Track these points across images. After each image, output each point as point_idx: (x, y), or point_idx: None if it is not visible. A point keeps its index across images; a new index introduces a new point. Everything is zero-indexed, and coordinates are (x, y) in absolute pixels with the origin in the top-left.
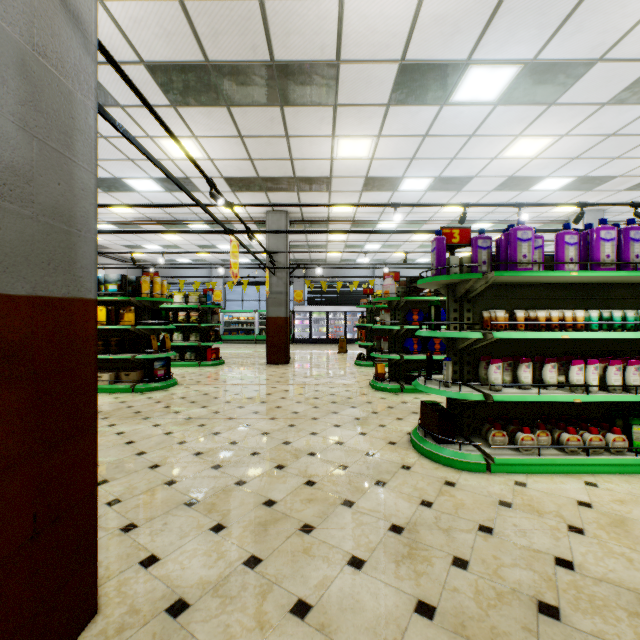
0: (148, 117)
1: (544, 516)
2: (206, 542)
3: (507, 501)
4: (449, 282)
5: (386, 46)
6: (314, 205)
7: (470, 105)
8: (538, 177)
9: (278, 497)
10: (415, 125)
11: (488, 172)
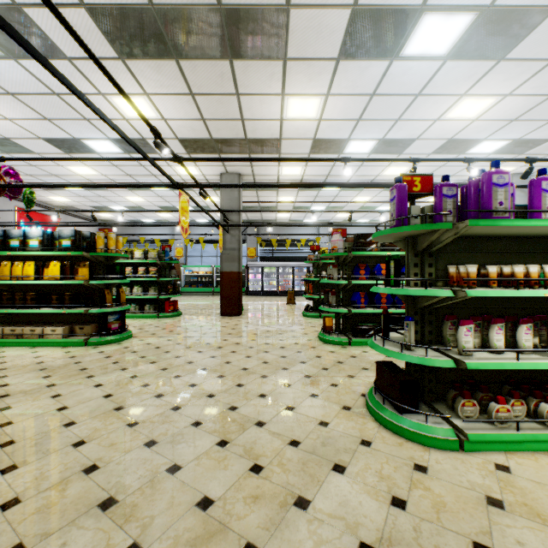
0: (97, 71)
1: None
2: None
3: (496, 498)
4: (410, 234)
5: None
6: (264, 159)
7: (420, 60)
8: (476, 140)
9: (216, 493)
10: (363, 82)
11: (429, 134)
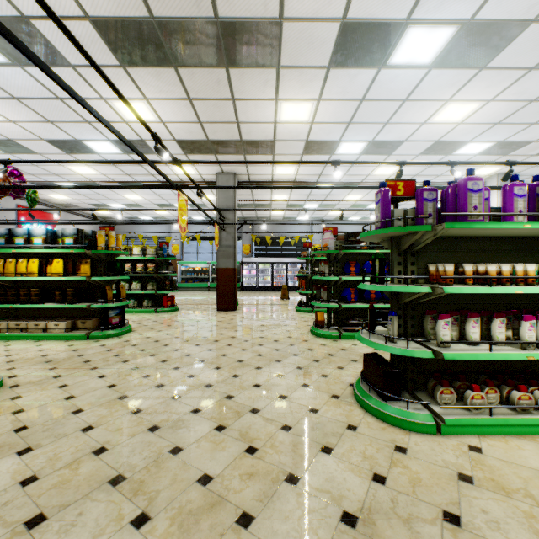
0: (99, 78)
1: (513, 496)
2: None
3: (467, 474)
4: (394, 235)
5: (328, 2)
6: (258, 162)
7: (406, 68)
8: (462, 142)
9: (215, 471)
10: (353, 89)
11: (417, 136)
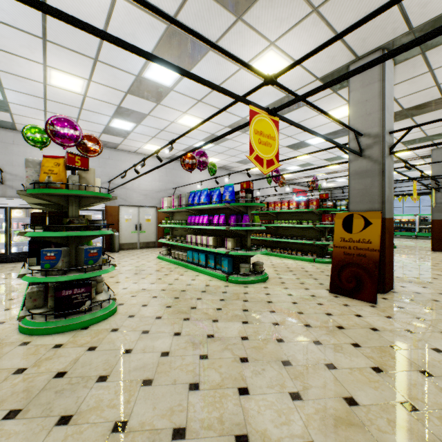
0: None
1: None
2: (420, 288)
3: None
4: None
5: None
6: None
7: None
8: None
9: None
10: None
11: None
